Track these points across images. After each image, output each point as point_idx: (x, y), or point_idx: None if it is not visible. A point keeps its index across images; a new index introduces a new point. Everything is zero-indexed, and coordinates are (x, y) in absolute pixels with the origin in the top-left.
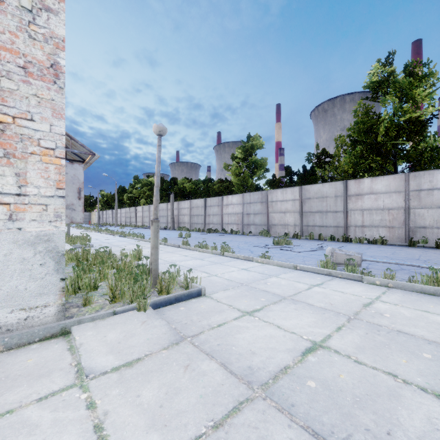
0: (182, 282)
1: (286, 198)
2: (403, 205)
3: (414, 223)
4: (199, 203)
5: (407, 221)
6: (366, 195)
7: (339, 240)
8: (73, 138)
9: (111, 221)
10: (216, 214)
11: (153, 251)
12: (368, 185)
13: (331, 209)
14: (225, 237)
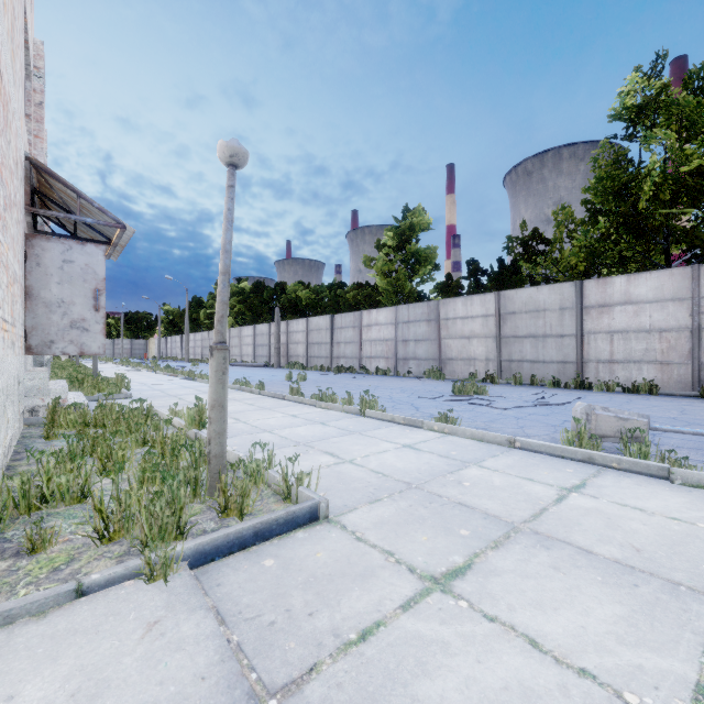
0: (277, 485)
1: (471, 313)
2: (689, 323)
3: None
4: (322, 322)
5: (696, 352)
6: (617, 306)
7: (568, 386)
8: (83, 195)
9: (179, 354)
10: (351, 341)
11: (214, 413)
12: (621, 289)
13: (552, 331)
14: (367, 380)
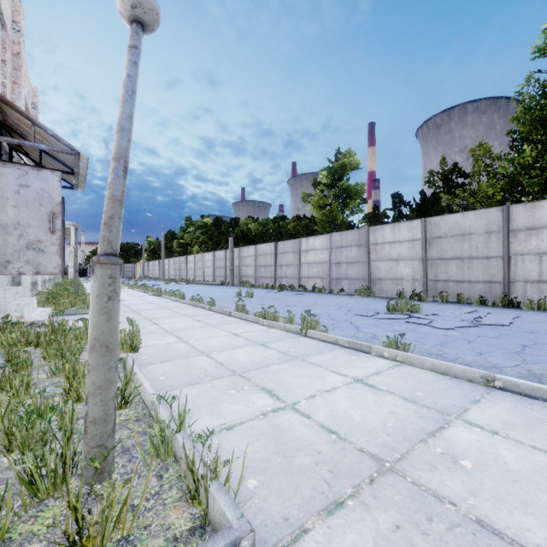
0: (177, 477)
1: (399, 238)
2: None
3: None
4: (268, 248)
5: None
6: (546, 229)
7: (496, 304)
8: (37, 123)
9: (157, 275)
10: (292, 263)
11: (93, 358)
12: None
13: (478, 253)
14: (305, 297)
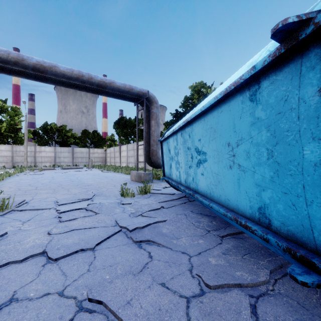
0: None
1: None
2: (11, 155)
3: (15, 161)
4: None
5: (13, 160)
6: None
7: None
8: None
9: None
10: None
11: None
12: None
13: None
14: None
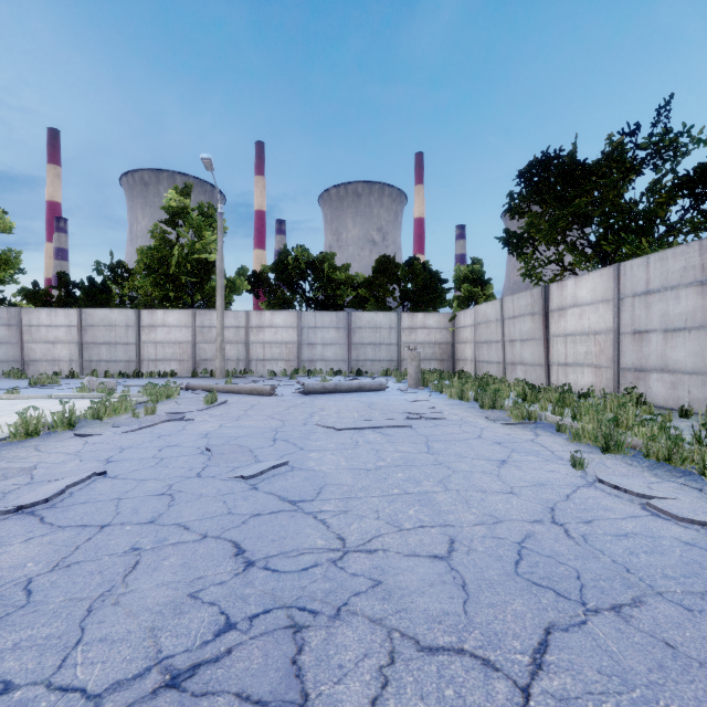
0: None
1: (56, 322)
2: (192, 339)
3: (199, 357)
4: None
5: (194, 355)
6: (159, 327)
7: (129, 376)
8: None
9: None
10: None
11: None
12: (161, 317)
13: (121, 340)
14: None
